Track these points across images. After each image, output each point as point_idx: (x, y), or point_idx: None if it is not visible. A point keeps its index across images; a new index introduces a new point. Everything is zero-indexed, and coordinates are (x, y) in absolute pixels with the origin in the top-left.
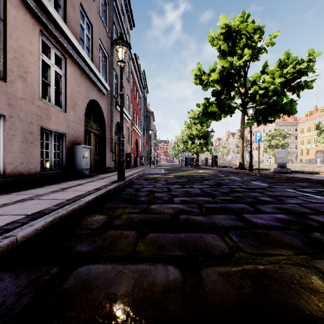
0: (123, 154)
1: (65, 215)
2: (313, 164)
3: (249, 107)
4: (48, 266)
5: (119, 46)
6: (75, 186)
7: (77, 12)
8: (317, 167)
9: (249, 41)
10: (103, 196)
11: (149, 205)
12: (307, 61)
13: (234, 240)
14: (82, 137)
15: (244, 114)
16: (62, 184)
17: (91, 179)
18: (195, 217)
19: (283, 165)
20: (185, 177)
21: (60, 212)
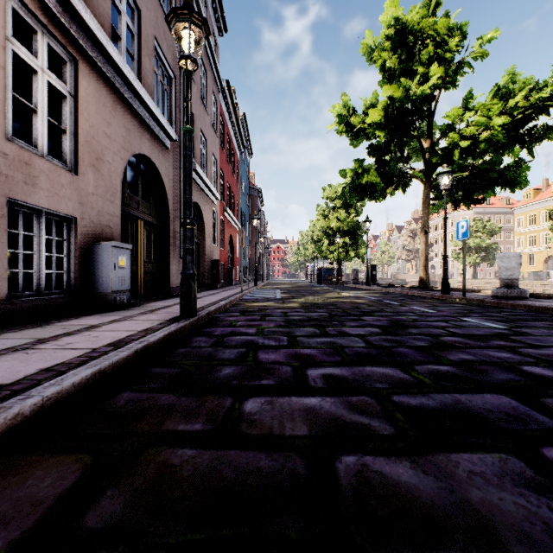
0: (193, 260)
1: None
2: (542, 280)
3: (442, 172)
4: None
5: (182, 23)
6: (76, 332)
7: None
8: (550, 285)
9: (440, 49)
10: (122, 364)
11: (239, 401)
12: (549, 86)
13: None
14: (116, 228)
15: (428, 187)
16: (49, 327)
17: (126, 314)
18: (389, 471)
19: (512, 282)
20: (321, 307)
21: None
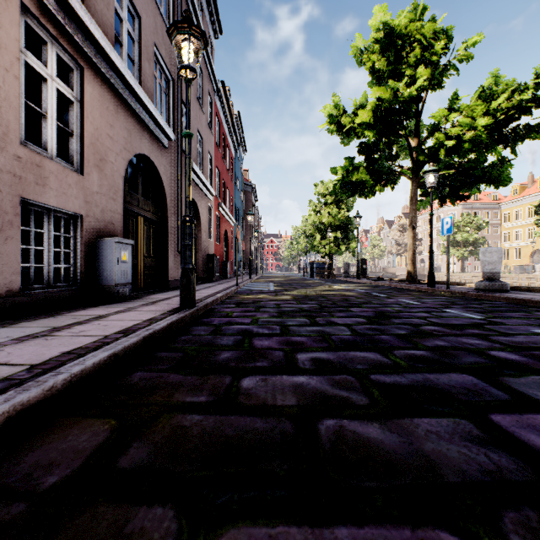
0: (192, 255)
1: None
2: (527, 273)
3: (428, 171)
4: None
5: (182, 36)
6: (86, 321)
7: None
8: (535, 279)
9: (426, 52)
10: (133, 349)
11: (237, 379)
12: (531, 87)
13: None
14: (118, 224)
15: (416, 184)
16: (61, 317)
17: (129, 306)
18: (361, 430)
19: (494, 276)
20: (312, 299)
21: None
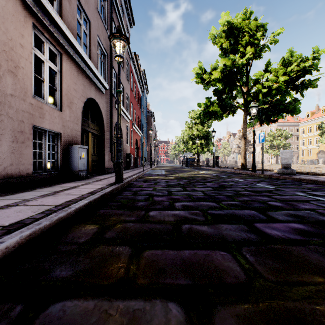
0: (121, 155)
1: (49, 226)
2: (315, 164)
3: (252, 106)
4: (11, 303)
5: (116, 40)
6: (69, 188)
7: (73, 6)
8: (319, 167)
9: (252, 38)
10: (97, 200)
11: (147, 212)
12: (311, 58)
13: (250, 260)
14: (79, 137)
15: (246, 113)
16: (55, 187)
17: (87, 181)
18: (199, 228)
19: (287, 166)
20: (186, 178)
21: (42, 223)
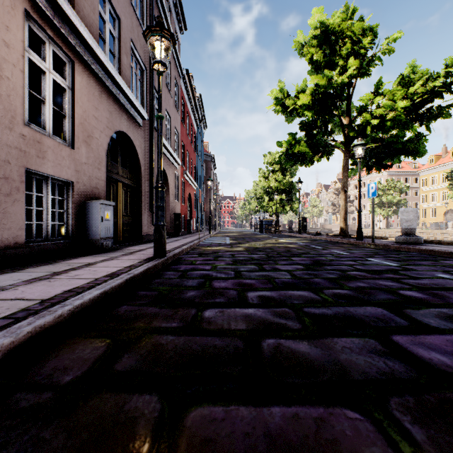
0: (163, 215)
1: (9, 347)
2: (441, 229)
3: (357, 144)
4: None
5: (155, 37)
6: (79, 267)
7: None
8: (448, 234)
9: (356, 46)
10: (118, 289)
11: (201, 311)
12: (442, 75)
13: (417, 440)
14: (102, 189)
15: (347, 156)
16: (58, 264)
17: (112, 255)
18: (294, 346)
19: (410, 231)
20: (261, 250)
21: None
